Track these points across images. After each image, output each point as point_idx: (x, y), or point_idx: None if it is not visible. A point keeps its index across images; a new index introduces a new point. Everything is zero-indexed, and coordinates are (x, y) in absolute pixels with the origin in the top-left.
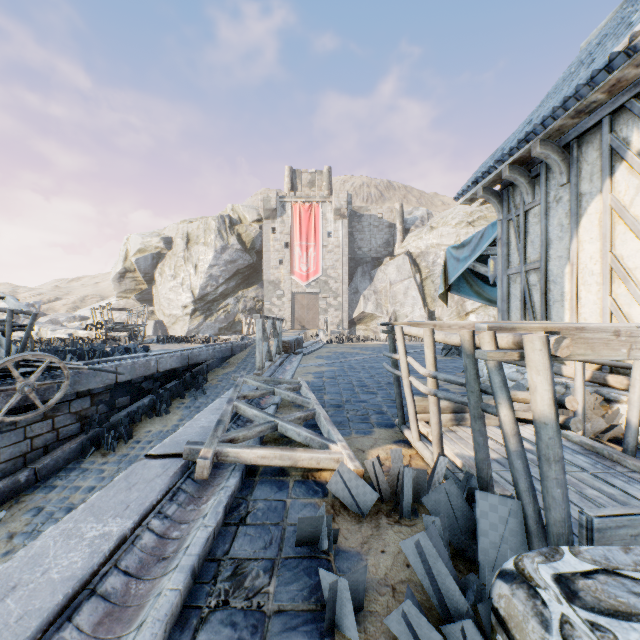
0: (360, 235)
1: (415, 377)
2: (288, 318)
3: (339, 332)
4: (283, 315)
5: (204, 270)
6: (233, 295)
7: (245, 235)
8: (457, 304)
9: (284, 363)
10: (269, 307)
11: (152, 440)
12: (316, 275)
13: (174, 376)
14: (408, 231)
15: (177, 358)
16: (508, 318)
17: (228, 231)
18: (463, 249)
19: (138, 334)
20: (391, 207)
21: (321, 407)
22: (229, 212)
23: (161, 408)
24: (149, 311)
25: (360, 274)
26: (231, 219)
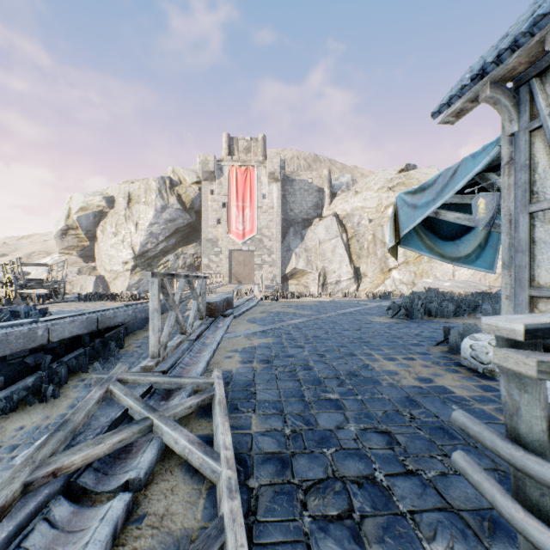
0: (292, 198)
1: (381, 358)
2: (225, 274)
3: (273, 286)
4: (221, 271)
5: (144, 228)
6: (173, 252)
7: (185, 196)
8: (380, 261)
9: (205, 333)
10: (207, 263)
11: (18, 444)
12: (252, 234)
13: (79, 344)
14: (335, 195)
15: (81, 323)
16: (530, 277)
17: (168, 191)
18: (422, 193)
19: (58, 291)
20: (320, 173)
21: (239, 511)
22: (170, 174)
23: (47, 391)
24: (91, 267)
25: (292, 233)
26: (172, 180)
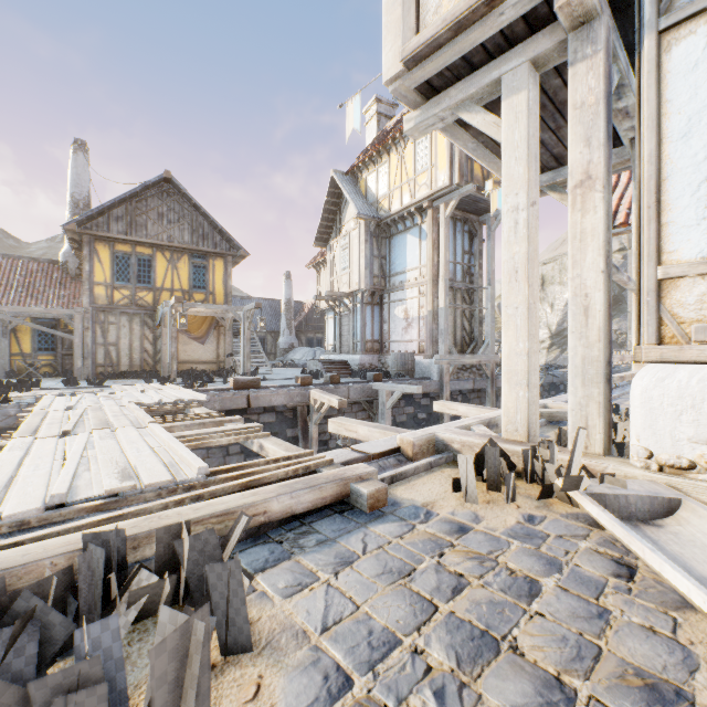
0: None
1: None
2: None
3: None
4: None
5: (560, 308)
6: None
7: None
8: None
9: None
10: None
11: None
12: None
13: None
14: None
15: None
16: None
17: None
18: None
19: None
20: None
21: None
22: None
23: None
24: None
25: None
26: None
